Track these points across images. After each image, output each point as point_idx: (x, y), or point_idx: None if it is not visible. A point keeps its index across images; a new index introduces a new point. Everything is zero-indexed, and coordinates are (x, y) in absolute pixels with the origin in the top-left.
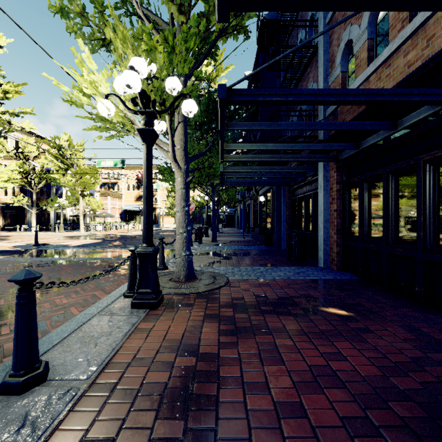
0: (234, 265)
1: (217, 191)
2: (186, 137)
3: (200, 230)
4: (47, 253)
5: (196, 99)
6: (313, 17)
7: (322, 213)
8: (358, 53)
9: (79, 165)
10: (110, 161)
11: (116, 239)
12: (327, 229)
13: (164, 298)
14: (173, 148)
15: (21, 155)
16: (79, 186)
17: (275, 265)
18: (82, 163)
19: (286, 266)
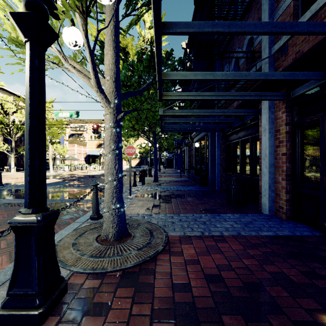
0: (174, 211)
1: (158, 138)
2: (117, 67)
3: (143, 172)
4: (2, 193)
5: (139, 56)
6: None
7: (266, 156)
8: None
9: (48, 118)
10: (66, 113)
11: (74, 179)
12: (272, 174)
13: (73, 281)
14: (95, 71)
15: (1, 110)
16: (48, 135)
17: (216, 211)
18: (50, 117)
19: (228, 213)
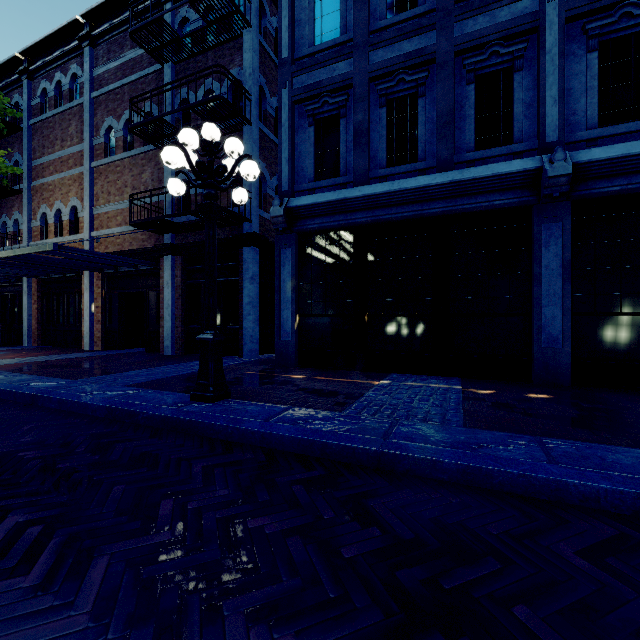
0: None
1: None
2: None
3: None
4: None
5: None
6: (18, 161)
7: (27, 310)
8: (50, 225)
9: None
10: None
11: None
12: (31, 321)
13: None
14: None
15: None
16: None
17: None
18: None
19: None
